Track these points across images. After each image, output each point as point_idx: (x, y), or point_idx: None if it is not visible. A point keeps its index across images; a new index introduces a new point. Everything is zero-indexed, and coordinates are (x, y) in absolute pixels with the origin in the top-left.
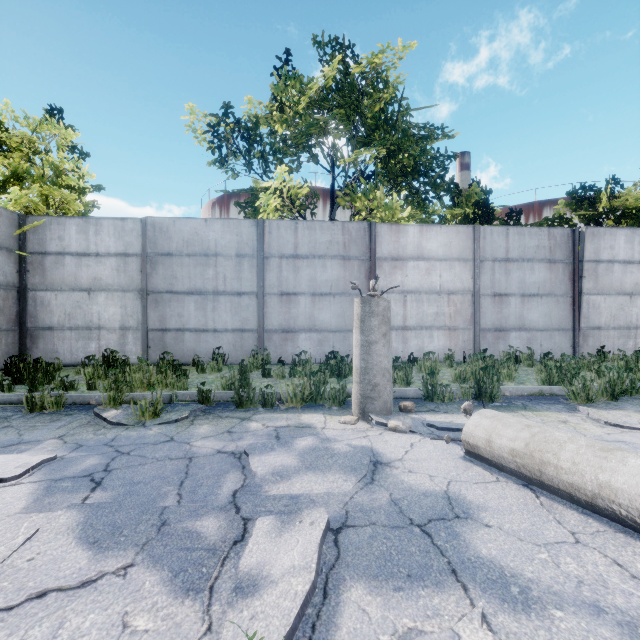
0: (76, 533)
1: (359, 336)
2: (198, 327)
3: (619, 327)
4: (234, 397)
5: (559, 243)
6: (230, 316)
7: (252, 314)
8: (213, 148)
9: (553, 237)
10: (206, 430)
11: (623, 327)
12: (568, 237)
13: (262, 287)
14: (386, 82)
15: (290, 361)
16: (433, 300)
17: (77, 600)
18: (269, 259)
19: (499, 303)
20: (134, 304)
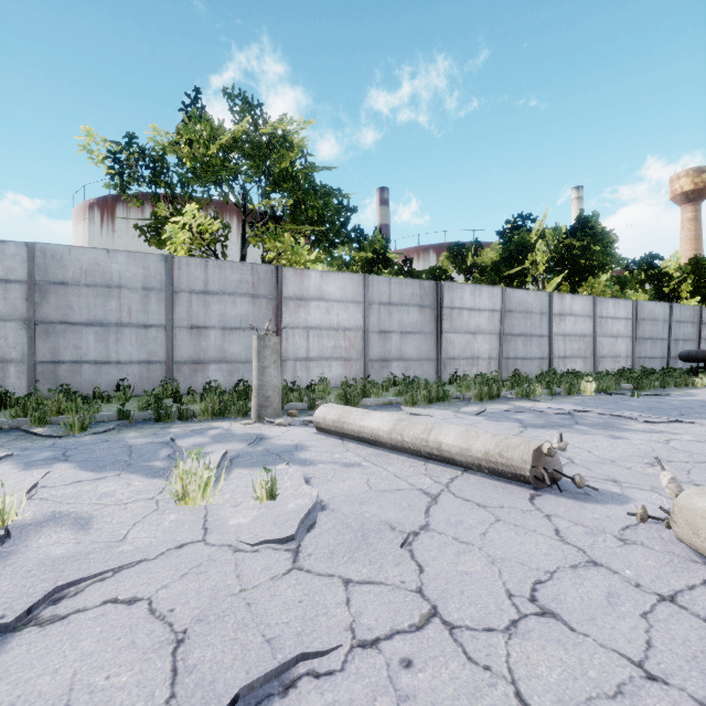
0: (78, 469)
1: (256, 363)
2: (99, 359)
3: (467, 358)
4: (154, 414)
5: (427, 292)
6: (136, 348)
7: (160, 346)
8: (113, 174)
9: (423, 287)
10: (134, 435)
11: (470, 358)
12: (433, 288)
13: (171, 320)
14: (292, 144)
15: (200, 391)
16: (332, 335)
17: (99, 481)
18: (179, 294)
19: (384, 338)
20: (18, 335)
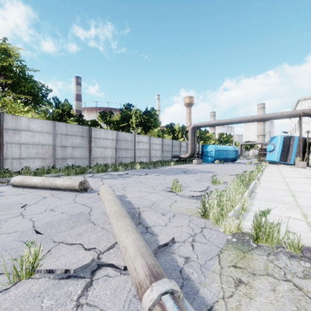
0: None
1: None
2: None
3: (102, 157)
4: None
5: (85, 131)
6: None
7: None
8: None
9: (83, 129)
10: None
11: (103, 157)
12: (88, 129)
13: None
14: (10, 54)
15: None
16: (35, 147)
17: None
18: None
19: (64, 149)
20: None
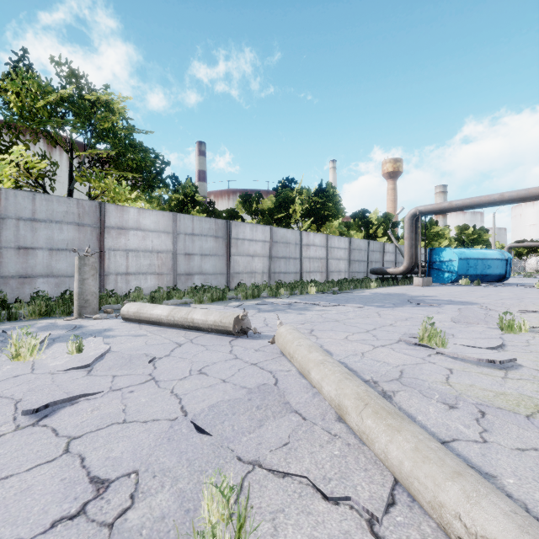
0: None
1: (78, 276)
2: None
3: (248, 272)
4: None
5: (220, 227)
6: None
7: None
8: None
9: (217, 224)
10: None
11: (250, 272)
12: (225, 225)
13: None
14: (113, 110)
15: (28, 300)
16: (147, 256)
17: None
18: (6, 220)
19: (188, 259)
20: None
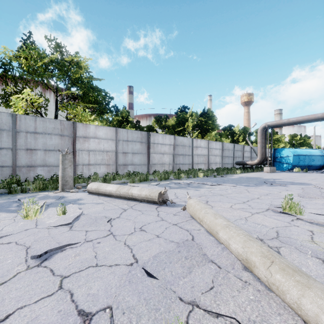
0: None
1: (61, 166)
2: None
3: (160, 164)
4: (7, 190)
5: (144, 136)
6: None
7: (9, 158)
8: None
9: (142, 134)
10: None
11: (161, 164)
12: (146, 135)
13: (15, 146)
14: (81, 66)
15: (32, 180)
16: (101, 154)
17: None
18: (20, 133)
19: (125, 155)
20: None
